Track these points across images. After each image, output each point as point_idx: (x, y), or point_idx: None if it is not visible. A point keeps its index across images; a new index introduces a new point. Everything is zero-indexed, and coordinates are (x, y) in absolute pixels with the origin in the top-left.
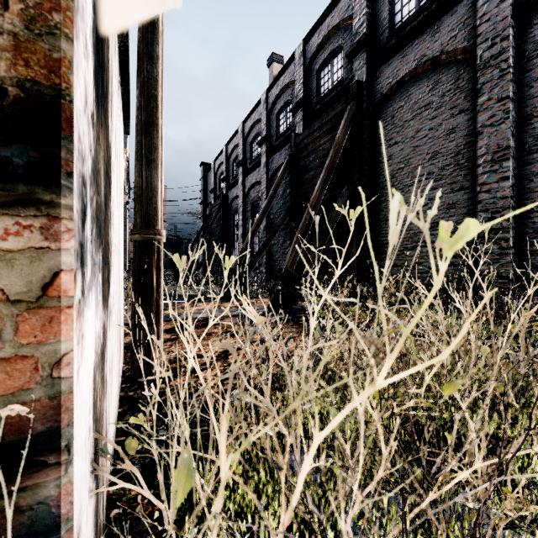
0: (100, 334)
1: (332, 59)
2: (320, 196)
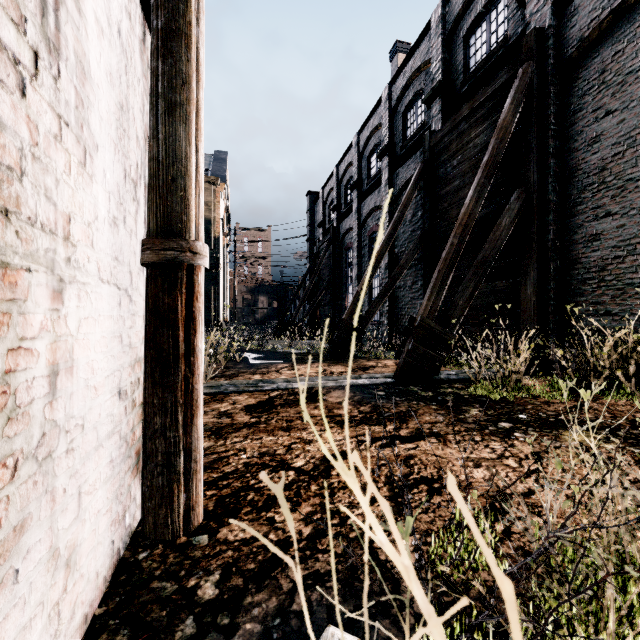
0: None
1: (488, 13)
2: (475, 209)
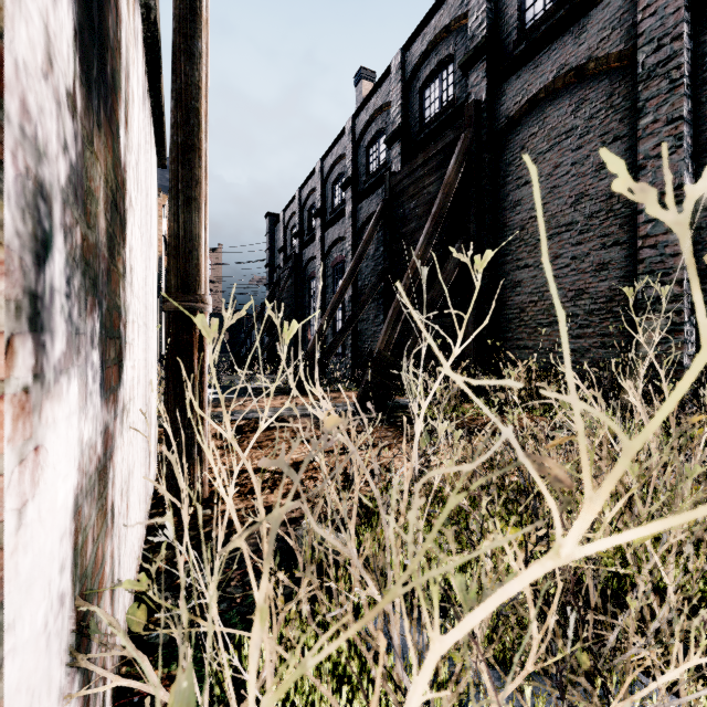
0: (95, 443)
1: (440, 72)
2: (425, 254)
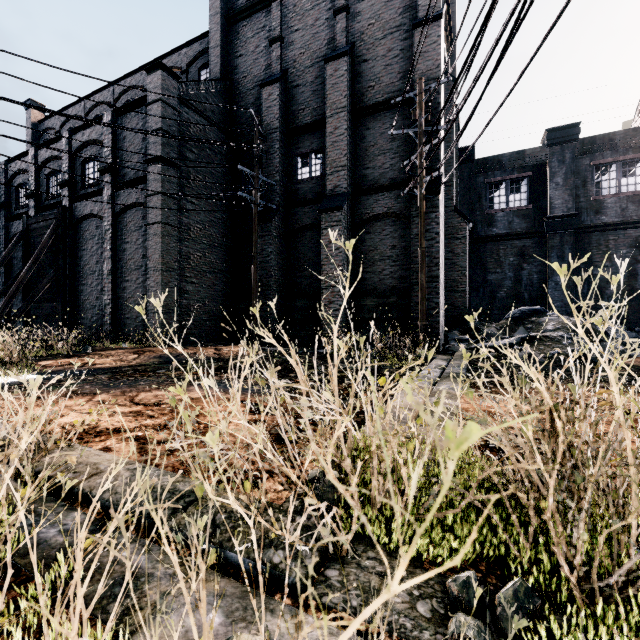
0: None
1: (57, 174)
2: (27, 276)
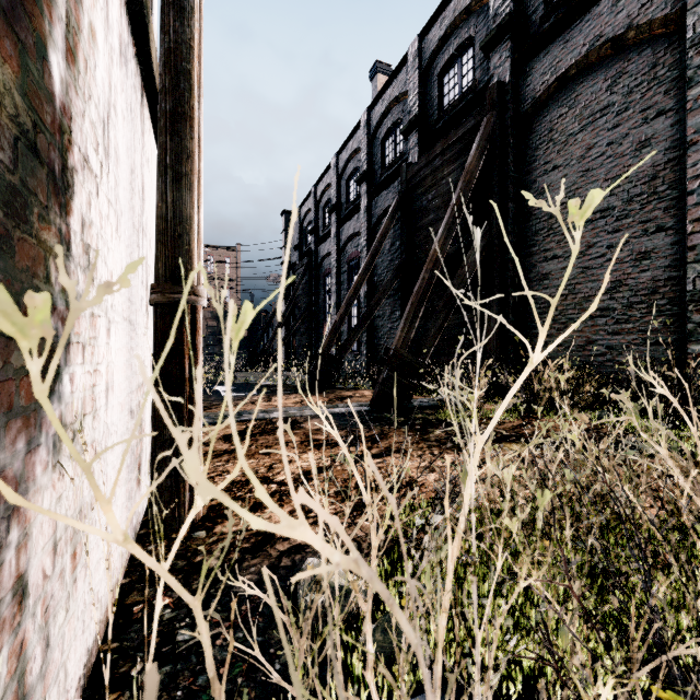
0: None
1: (460, 57)
2: (444, 246)
